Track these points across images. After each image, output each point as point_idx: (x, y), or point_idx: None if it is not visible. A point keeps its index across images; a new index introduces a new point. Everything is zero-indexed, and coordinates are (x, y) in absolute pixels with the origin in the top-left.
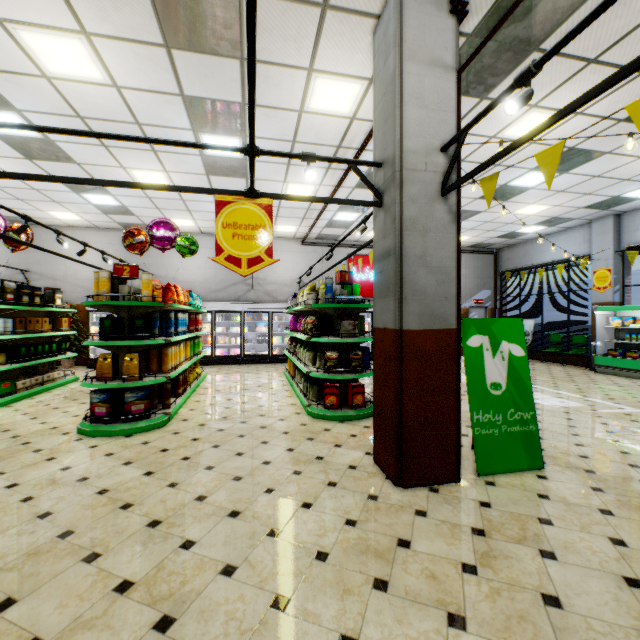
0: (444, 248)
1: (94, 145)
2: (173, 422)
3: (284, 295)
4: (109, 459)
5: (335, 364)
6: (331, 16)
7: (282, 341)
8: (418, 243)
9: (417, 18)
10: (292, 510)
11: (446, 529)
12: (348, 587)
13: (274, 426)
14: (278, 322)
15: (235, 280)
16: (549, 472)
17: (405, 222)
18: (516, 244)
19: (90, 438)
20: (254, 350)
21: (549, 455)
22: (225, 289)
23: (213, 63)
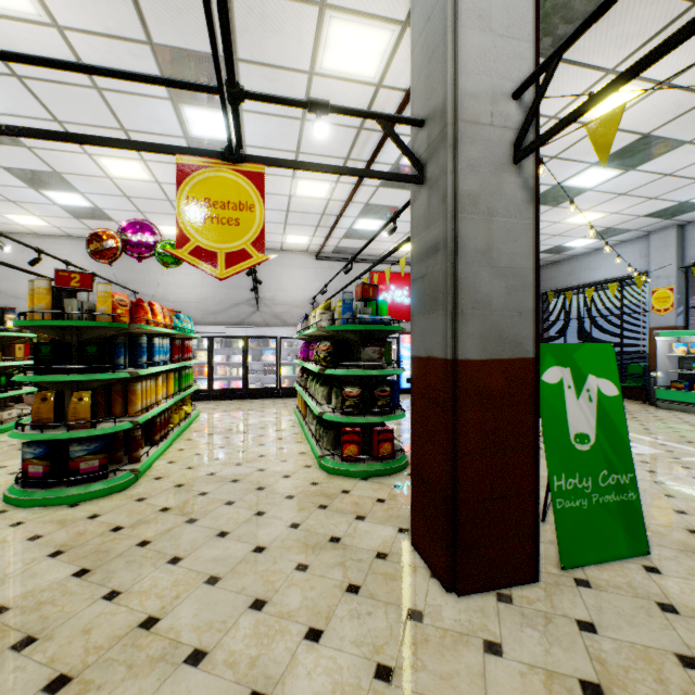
0: (517, 240)
1: (44, 120)
2: (141, 482)
3: (295, 318)
4: (31, 546)
5: (356, 403)
6: None
7: (293, 372)
8: (480, 231)
9: None
10: (290, 646)
11: (539, 685)
12: None
13: (275, 486)
14: (288, 349)
15: (237, 300)
16: (659, 560)
17: (462, 199)
18: (560, 261)
19: (18, 509)
20: (259, 382)
21: (648, 530)
22: (225, 311)
23: None
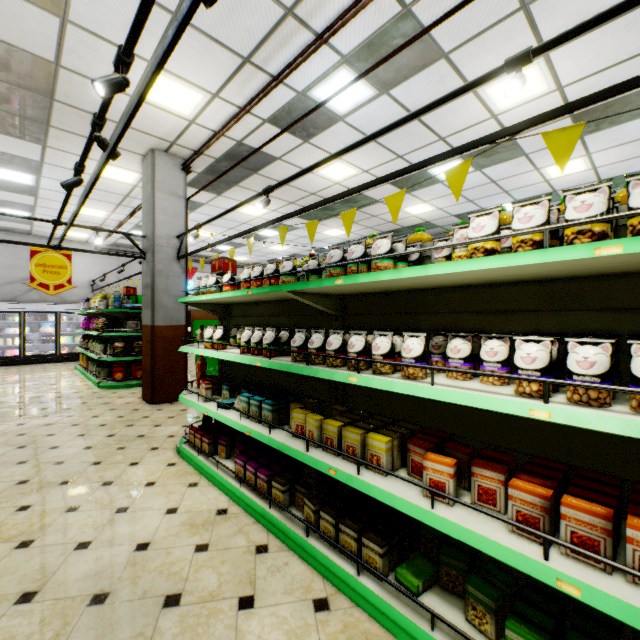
0: (179, 285)
1: None
2: None
3: (75, 296)
4: None
5: (122, 351)
6: None
7: (73, 341)
8: (164, 282)
9: (163, 170)
10: (87, 419)
11: (169, 411)
12: (115, 428)
13: (70, 396)
14: (68, 322)
15: (11, 279)
16: None
17: (156, 272)
18: None
19: None
20: (38, 350)
21: None
22: None
23: (18, 141)
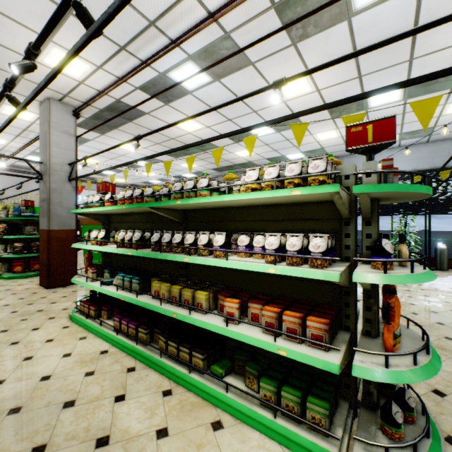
0: (70, 200)
1: None
2: None
3: None
4: None
5: (21, 249)
6: (15, 94)
7: None
8: (58, 198)
9: (58, 114)
10: None
11: (63, 293)
12: (17, 306)
13: None
14: None
15: None
16: None
17: (52, 189)
18: None
19: None
20: None
21: None
22: None
23: None
